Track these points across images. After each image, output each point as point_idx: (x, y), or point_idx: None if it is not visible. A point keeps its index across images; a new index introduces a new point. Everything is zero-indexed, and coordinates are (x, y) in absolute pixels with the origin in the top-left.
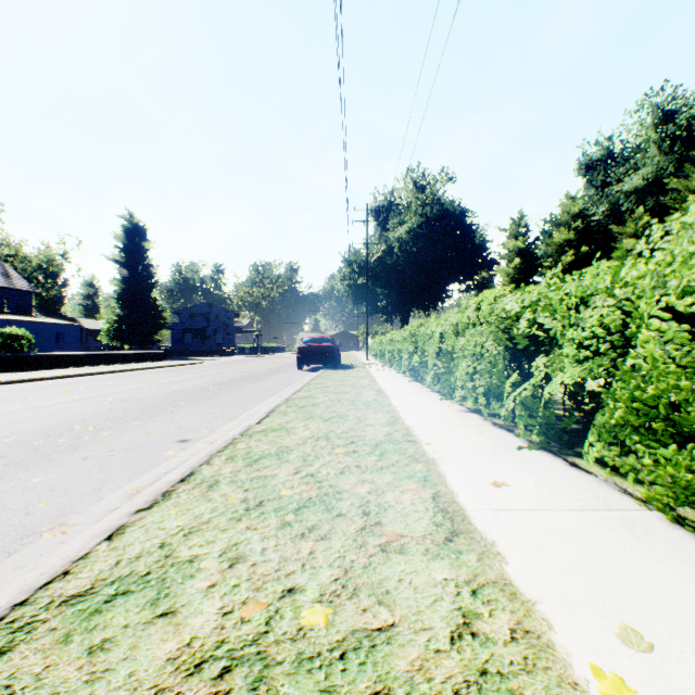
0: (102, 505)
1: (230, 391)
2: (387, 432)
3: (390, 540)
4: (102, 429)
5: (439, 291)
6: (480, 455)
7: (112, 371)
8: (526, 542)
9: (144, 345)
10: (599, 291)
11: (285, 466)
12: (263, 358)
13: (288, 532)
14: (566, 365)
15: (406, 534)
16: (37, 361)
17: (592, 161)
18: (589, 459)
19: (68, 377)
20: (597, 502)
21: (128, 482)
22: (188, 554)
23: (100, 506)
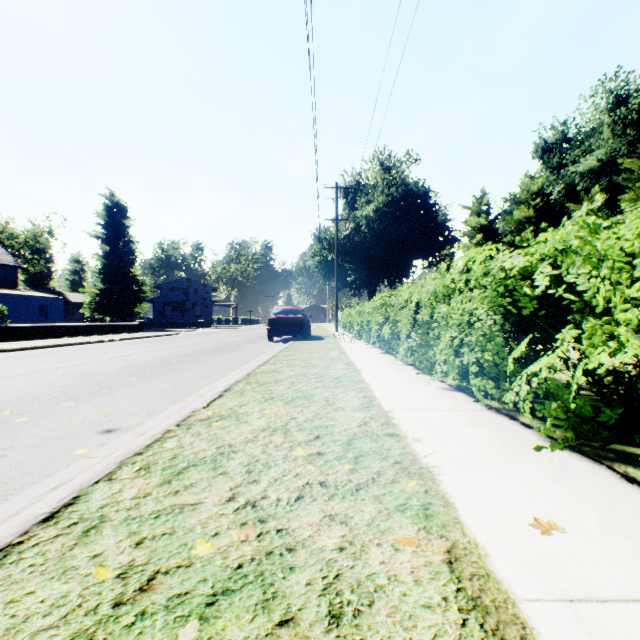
0: None
1: (193, 364)
2: (361, 421)
3: None
4: (20, 413)
5: (404, 266)
6: (491, 460)
7: (83, 343)
8: None
9: (125, 318)
10: None
11: (217, 484)
12: (237, 330)
13: None
14: (623, 337)
15: None
16: (8, 332)
17: (548, 144)
18: None
19: (35, 348)
20: None
21: None
22: None
23: None
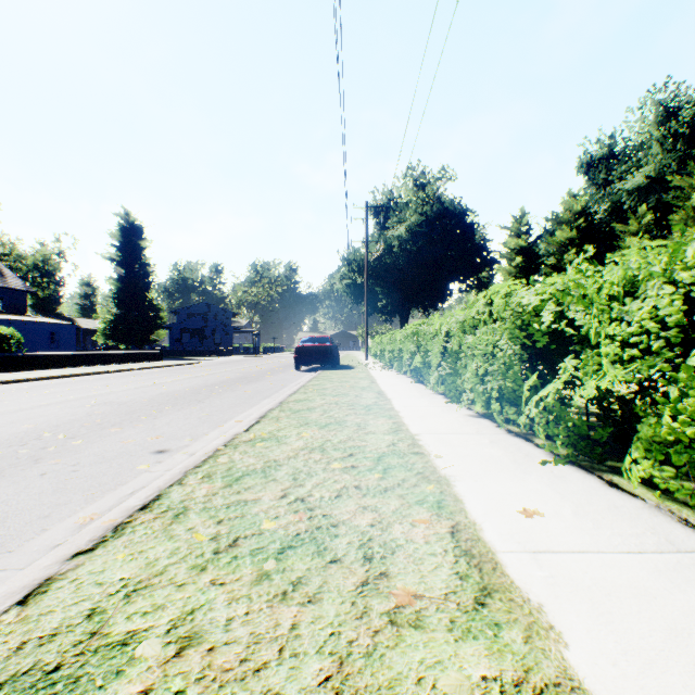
0: (42, 540)
1: (222, 393)
2: (390, 442)
3: (401, 603)
4: (73, 437)
5: (439, 290)
6: (500, 471)
7: (103, 372)
8: (584, 606)
9: (141, 345)
10: (655, 276)
11: (270, 487)
12: (261, 358)
13: (265, 590)
14: (604, 367)
15: (422, 594)
16: (26, 361)
17: (593, 159)
18: (632, 479)
19: (56, 378)
20: (658, 539)
21: (83, 507)
22: (123, 630)
23: (39, 542)
